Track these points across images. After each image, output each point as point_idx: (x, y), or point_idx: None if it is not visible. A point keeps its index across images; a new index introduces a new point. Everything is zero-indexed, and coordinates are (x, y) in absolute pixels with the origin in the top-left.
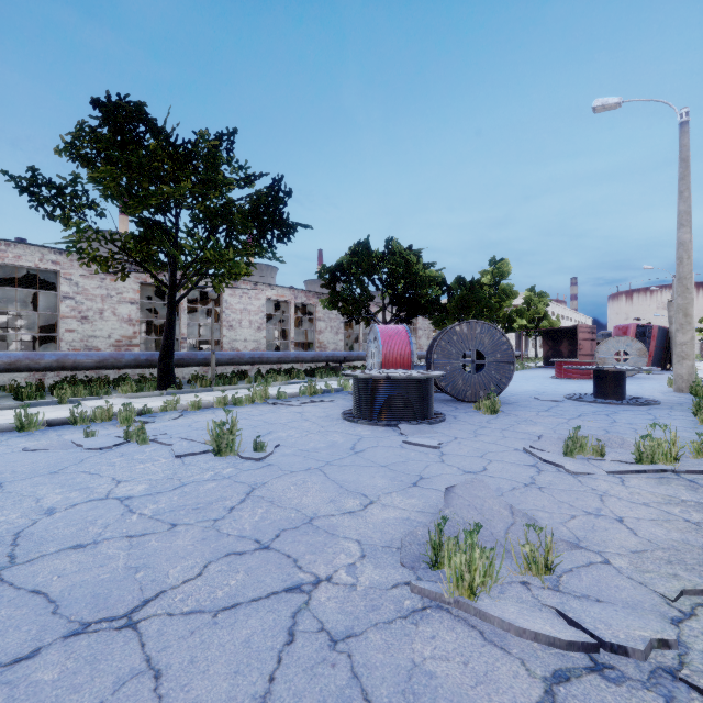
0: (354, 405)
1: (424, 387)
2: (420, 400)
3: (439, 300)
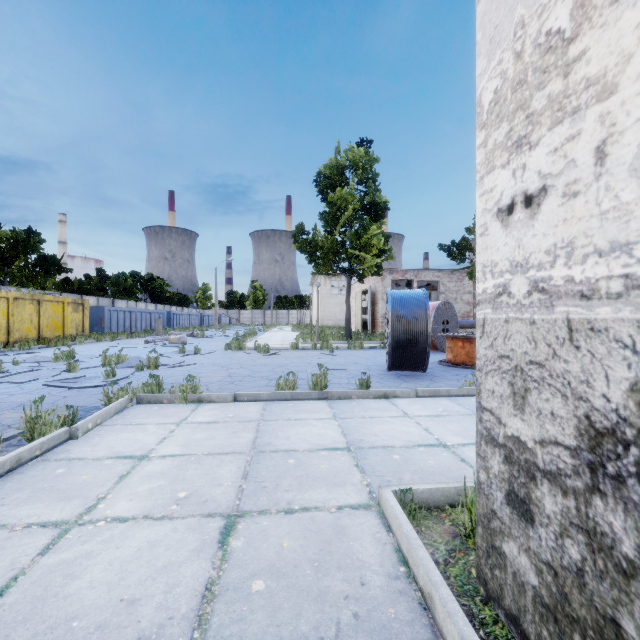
0: None
1: None
2: None
3: None
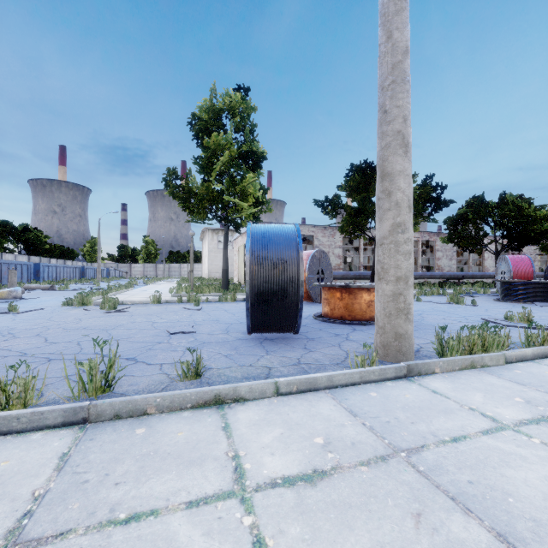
0: (502, 295)
1: (547, 287)
2: (545, 293)
3: (547, 229)
